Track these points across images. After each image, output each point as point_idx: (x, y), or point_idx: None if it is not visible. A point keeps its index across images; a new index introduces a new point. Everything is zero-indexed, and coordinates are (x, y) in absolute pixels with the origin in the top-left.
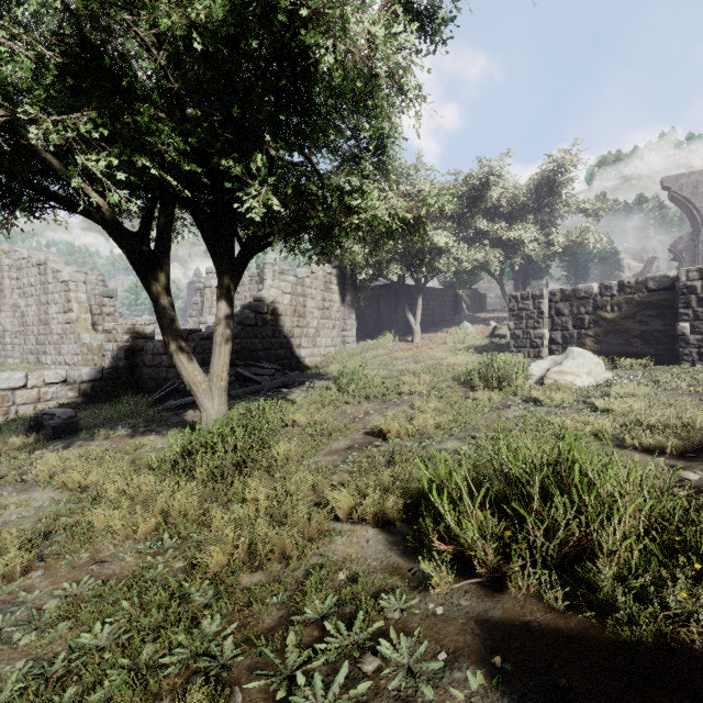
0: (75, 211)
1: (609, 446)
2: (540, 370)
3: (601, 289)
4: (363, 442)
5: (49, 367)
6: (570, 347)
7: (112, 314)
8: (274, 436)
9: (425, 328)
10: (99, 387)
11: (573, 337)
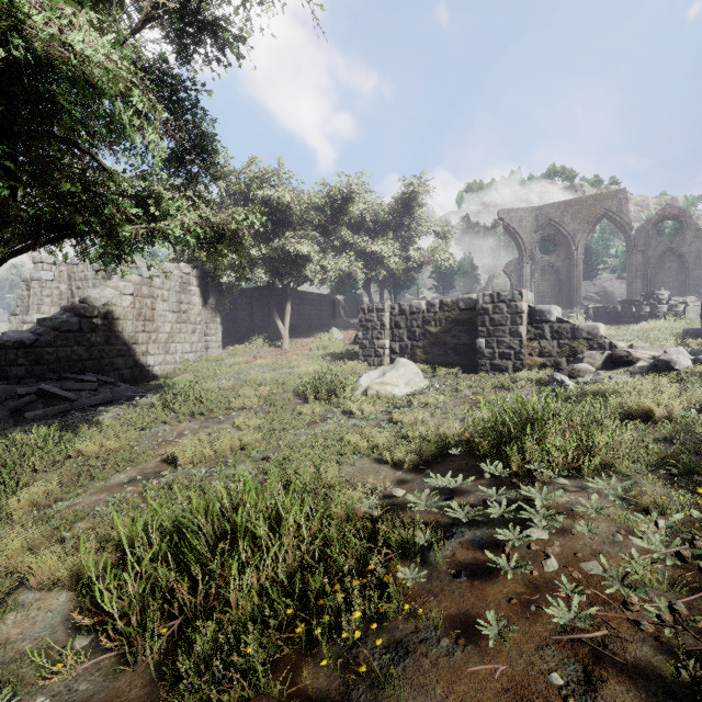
0: None
1: (373, 461)
2: (370, 381)
3: (428, 306)
4: (151, 472)
5: None
6: (398, 358)
7: None
8: (24, 478)
9: (301, 333)
10: None
11: (408, 348)
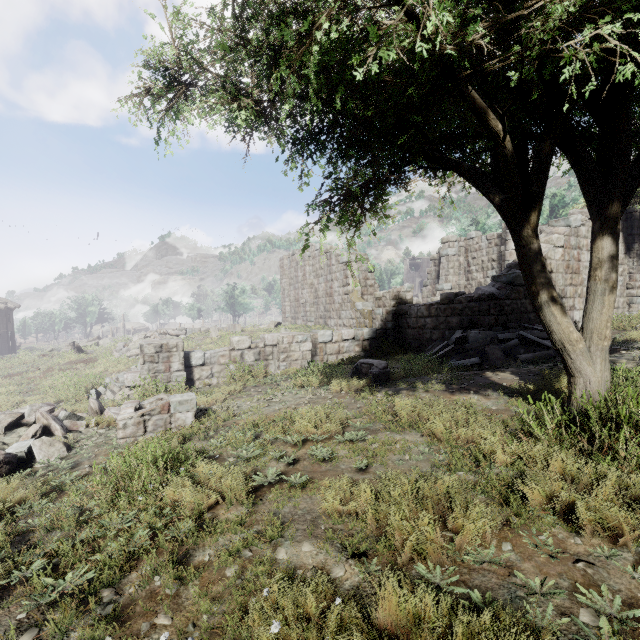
0: (443, 165)
1: None
2: None
3: None
4: None
5: (333, 328)
6: None
7: (372, 286)
8: None
9: None
10: (374, 344)
11: None
